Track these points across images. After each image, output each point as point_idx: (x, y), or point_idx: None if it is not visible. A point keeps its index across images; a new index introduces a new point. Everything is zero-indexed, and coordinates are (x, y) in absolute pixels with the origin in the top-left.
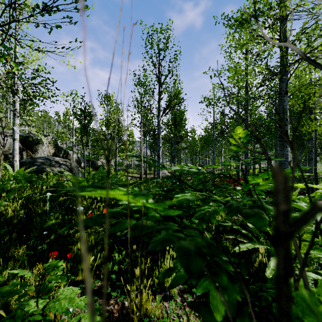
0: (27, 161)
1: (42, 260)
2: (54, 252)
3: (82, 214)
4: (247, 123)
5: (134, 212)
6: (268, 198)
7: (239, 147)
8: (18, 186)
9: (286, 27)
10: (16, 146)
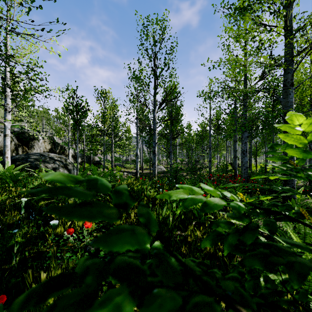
0: (21, 157)
1: None
2: (2, 296)
3: (60, 226)
4: None
5: None
6: None
7: (307, 152)
8: None
9: (292, 14)
10: (7, 142)
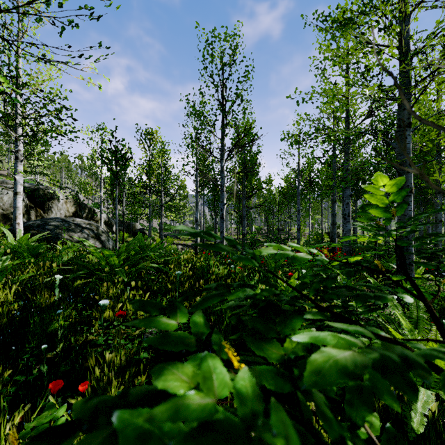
0: (36, 224)
1: (38, 393)
2: (57, 380)
3: (108, 309)
4: None
5: None
6: None
7: (387, 212)
8: (12, 265)
9: (408, 29)
10: (19, 203)
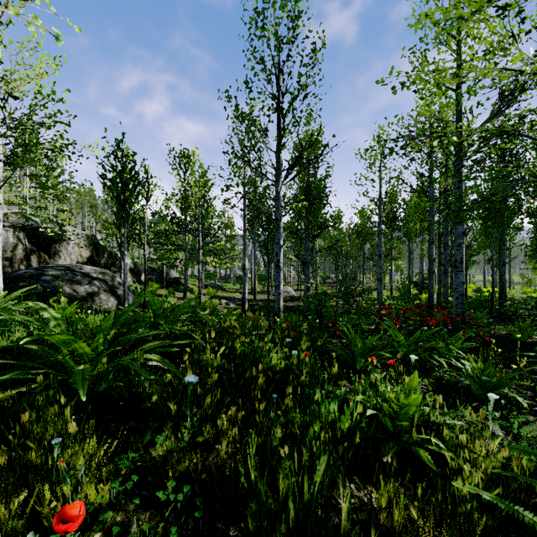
0: (28, 273)
1: None
2: None
3: None
4: None
5: None
6: None
7: None
8: None
9: None
10: None
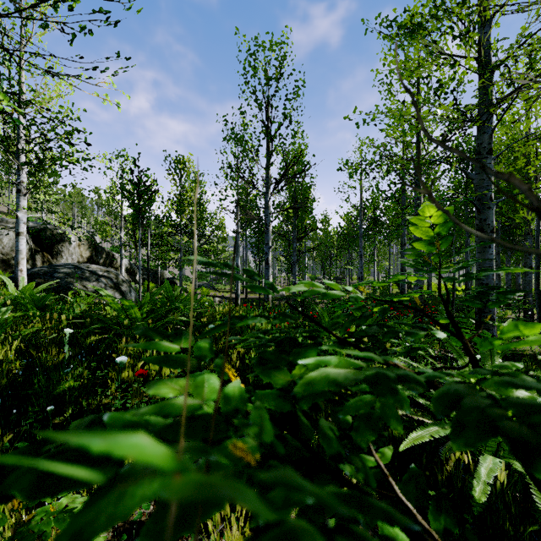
0: (42, 271)
1: None
2: None
3: (127, 368)
4: (500, 175)
5: (179, 433)
6: (540, 375)
7: (431, 245)
8: (13, 317)
9: (489, 37)
10: (21, 246)
